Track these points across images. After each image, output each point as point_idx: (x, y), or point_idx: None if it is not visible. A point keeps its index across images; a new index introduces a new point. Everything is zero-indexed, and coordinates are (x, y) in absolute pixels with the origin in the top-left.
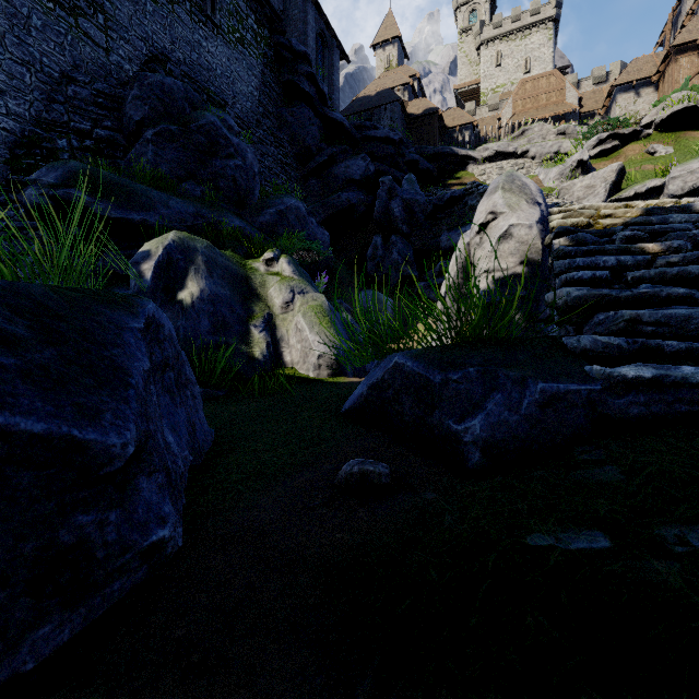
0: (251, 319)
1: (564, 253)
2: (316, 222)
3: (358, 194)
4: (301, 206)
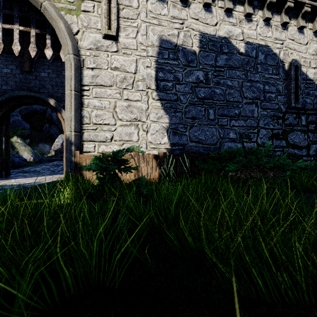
0: (14, 152)
1: (60, 148)
2: (25, 122)
3: (40, 107)
4: (20, 118)
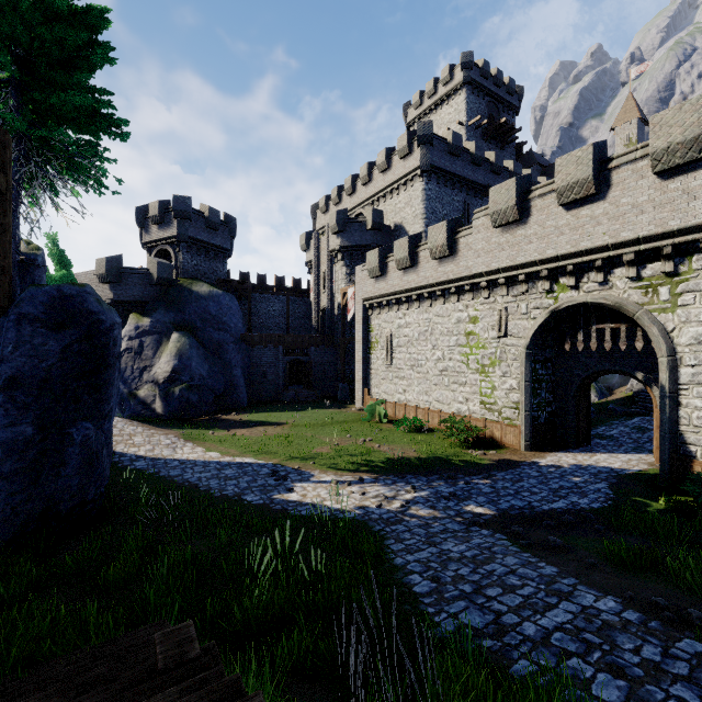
0: None
1: (642, 391)
2: None
3: None
4: None
